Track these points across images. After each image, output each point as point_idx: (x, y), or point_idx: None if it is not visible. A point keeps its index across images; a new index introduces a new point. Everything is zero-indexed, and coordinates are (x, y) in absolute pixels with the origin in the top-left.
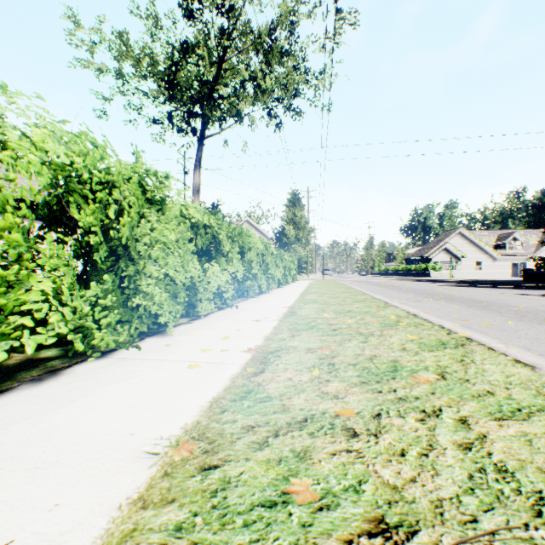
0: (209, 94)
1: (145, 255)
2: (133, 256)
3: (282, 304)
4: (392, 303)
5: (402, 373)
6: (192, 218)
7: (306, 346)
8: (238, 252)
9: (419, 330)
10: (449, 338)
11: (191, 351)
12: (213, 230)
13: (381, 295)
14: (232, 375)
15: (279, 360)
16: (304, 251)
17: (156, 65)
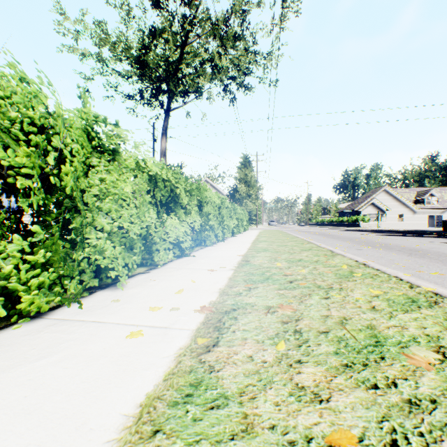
0: (174, 72)
1: (92, 204)
2: (79, 206)
3: (236, 252)
4: (337, 252)
5: (389, 348)
6: (150, 171)
7: (265, 303)
8: (197, 205)
9: (378, 283)
10: (415, 293)
11: (138, 309)
12: (171, 183)
13: (323, 243)
14: (178, 350)
15: (236, 325)
16: (254, 205)
17: (129, 49)
